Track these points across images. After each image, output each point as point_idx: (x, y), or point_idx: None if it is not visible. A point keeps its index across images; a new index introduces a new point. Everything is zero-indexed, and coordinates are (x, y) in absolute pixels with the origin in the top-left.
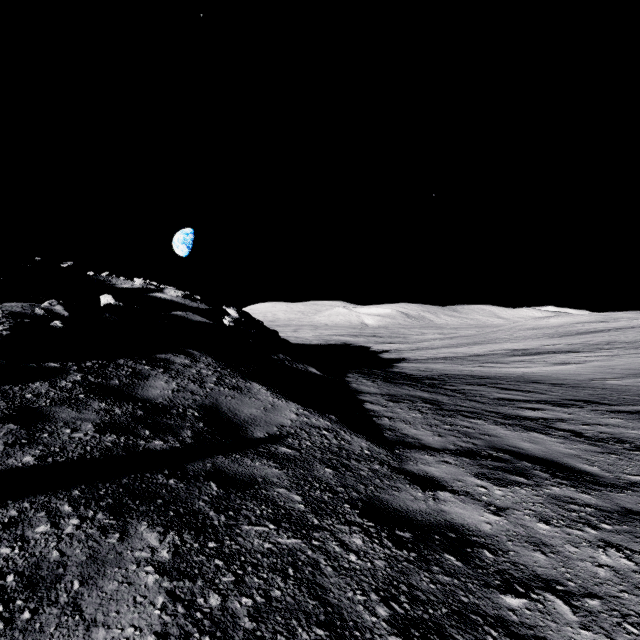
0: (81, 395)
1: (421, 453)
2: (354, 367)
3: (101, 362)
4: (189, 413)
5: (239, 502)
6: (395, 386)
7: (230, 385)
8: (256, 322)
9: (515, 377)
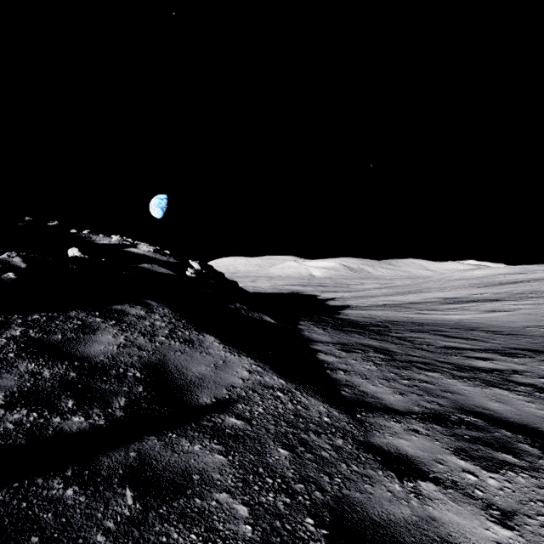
0: (11, 354)
1: (385, 418)
2: (305, 314)
3: (50, 314)
4: (130, 374)
5: (158, 529)
6: (345, 334)
7: (182, 338)
8: (217, 274)
9: (453, 324)
